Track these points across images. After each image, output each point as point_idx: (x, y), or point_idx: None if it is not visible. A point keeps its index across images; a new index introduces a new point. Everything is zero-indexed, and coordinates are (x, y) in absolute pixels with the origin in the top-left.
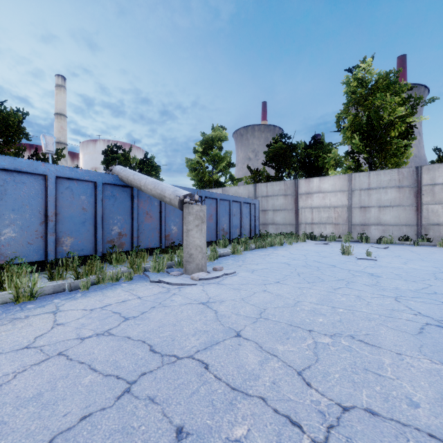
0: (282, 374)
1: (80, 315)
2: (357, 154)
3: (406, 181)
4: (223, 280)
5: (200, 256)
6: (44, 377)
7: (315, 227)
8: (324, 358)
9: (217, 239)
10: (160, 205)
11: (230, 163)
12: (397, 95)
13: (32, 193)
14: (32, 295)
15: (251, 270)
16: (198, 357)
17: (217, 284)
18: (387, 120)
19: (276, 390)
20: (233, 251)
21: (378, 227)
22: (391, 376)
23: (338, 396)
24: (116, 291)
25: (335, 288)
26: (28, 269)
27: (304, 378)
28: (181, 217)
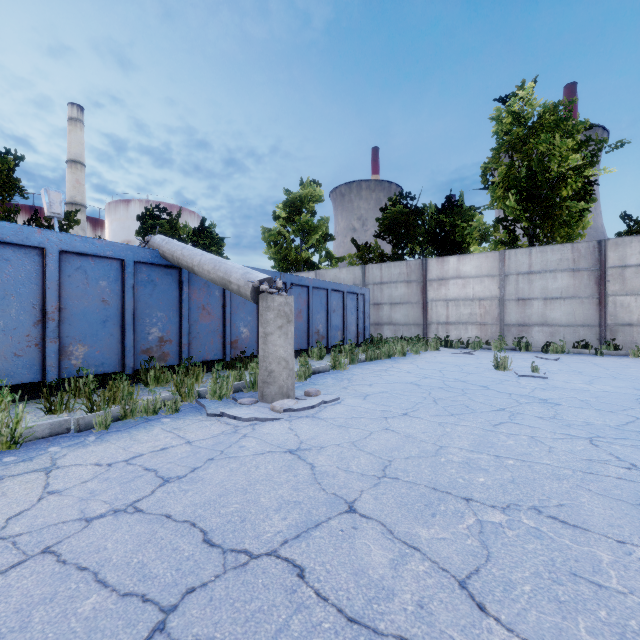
0: (432, 586)
1: (90, 474)
2: (512, 221)
3: (584, 261)
4: (321, 412)
5: (285, 374)
6: (11, 601)
7: (451, 328)
8: (499, 552)
9: (308, 346)
10: (224, 296)
11: (326, 235)
12: (570, 136)
13: (21, 276)
14: (14, 440)
15: (363, 394)
16: (286, 554)
17: (312, 419)
18: (556, 172)
19: (427, 622)
20: (334, 365)
21: (544, 328)
22: (619, 587)
23: (538, 634)
24: (152, 431)
25: (495, 425)
26: (7, 398)
27: (473, 594)
28: (255, 314)
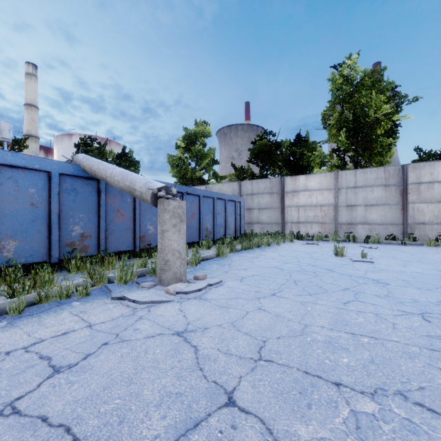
0: None
1: None
2: (343, 152)
3: (392, 179)
4: (207, 293)
5: (178, 263)
6: None
7: (301, 226)
8: None
9: (199, 239)
10: (134, 202)
11: (213, 160)
12: (382, 93)
13: None
14: None
15: (240, 277)
16: None
17: (199, 300)
18: (373, 117)
19: None
20: (218, 254)
21: (365, 226)
22: None
23: None
24: (61, 314)
25: (344, 303)
26: None
27: None
28: None
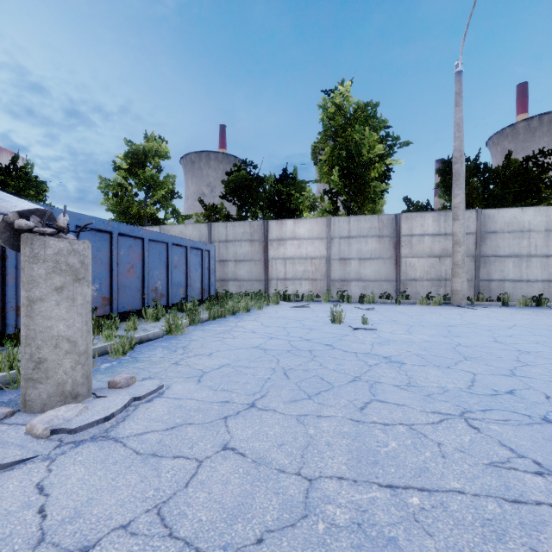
0: None
1: None
2: (335, 194)
3: (386, 229)
4: (125, 421)
5: (68, 362)
6: None
7: (289, 284)
8: None
9: (143, 306)
10: None
11: (173, 192)
12: (375, 131)
13: None
14: None
15: (198, 373)
16: None
17: (101, 445)
18: (367, 157)
19: None
20: (169, 329)
21: (359, 283)
22: None
23: None
24: None
25: (361, 409)
26: None
27: None
28: None
